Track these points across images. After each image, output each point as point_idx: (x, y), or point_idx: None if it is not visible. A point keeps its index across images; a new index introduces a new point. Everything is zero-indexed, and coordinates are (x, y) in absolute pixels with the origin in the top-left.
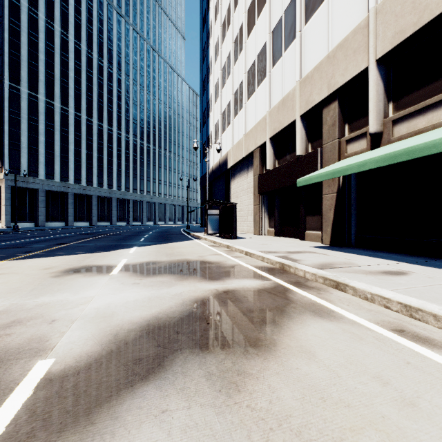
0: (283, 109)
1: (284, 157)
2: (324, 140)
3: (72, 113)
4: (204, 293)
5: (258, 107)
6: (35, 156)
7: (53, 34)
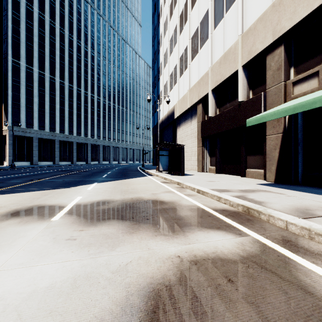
0: (225, 63)
1: (224, 105)
2: (268, 85)
3: (58, 81)
4: (162, 266)
5: (201, 65)
6: (31, 113)
7: (44, 23)
